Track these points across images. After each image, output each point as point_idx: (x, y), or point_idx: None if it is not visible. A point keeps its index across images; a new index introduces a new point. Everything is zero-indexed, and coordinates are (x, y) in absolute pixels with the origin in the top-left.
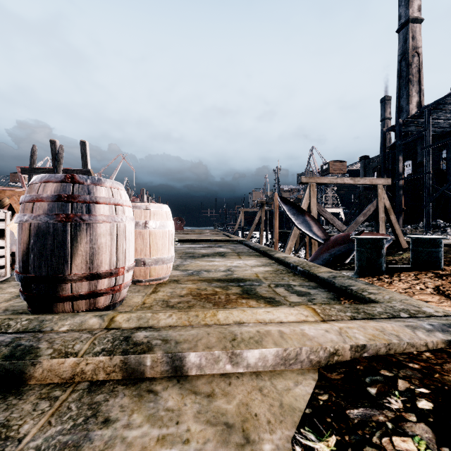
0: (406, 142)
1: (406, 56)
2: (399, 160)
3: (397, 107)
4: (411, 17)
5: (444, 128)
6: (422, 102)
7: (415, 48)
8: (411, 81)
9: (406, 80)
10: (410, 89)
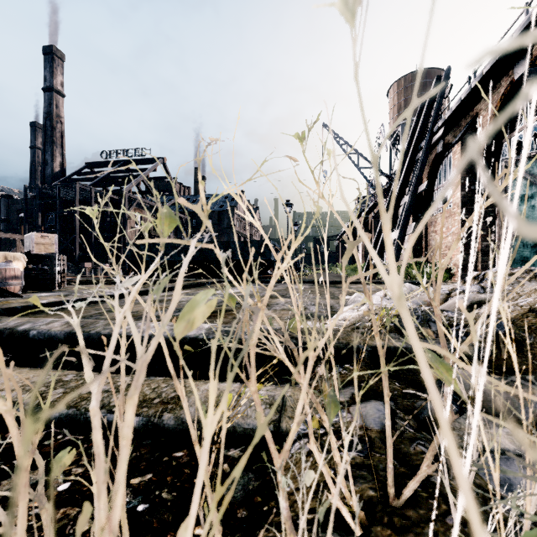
0: (50, 197)
1: (51, 118)
2: (39, 216)
3: (43, 159)
4: (56, 88)
5: (74, 198)
6: (65, 164)
7: (59, 116)
8: (56, 143)
9: (51, 139)
10: (54, 149)
